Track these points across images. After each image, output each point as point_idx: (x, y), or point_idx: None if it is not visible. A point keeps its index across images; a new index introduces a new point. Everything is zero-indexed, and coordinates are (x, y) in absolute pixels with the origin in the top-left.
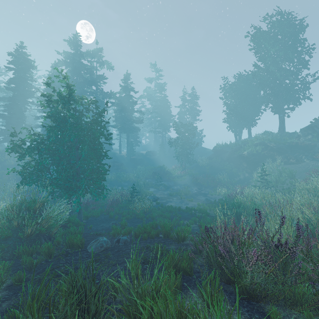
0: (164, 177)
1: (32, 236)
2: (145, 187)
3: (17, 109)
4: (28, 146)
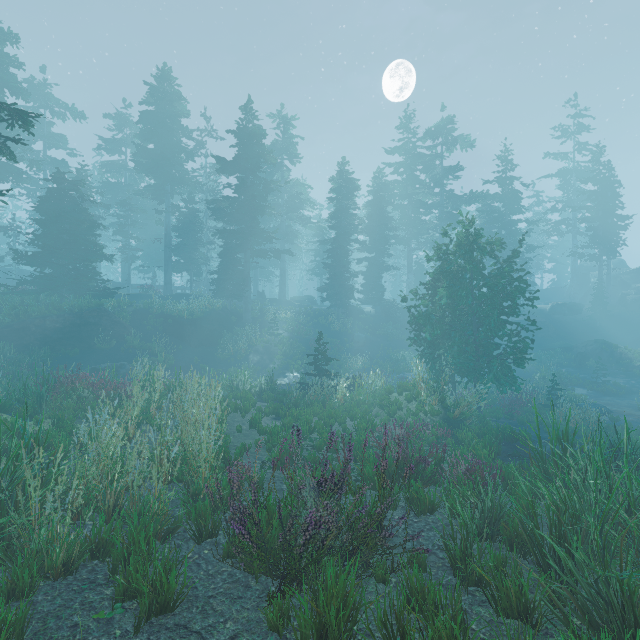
0: (613, 366)
1: (459, 419)
2: (561, 384)
3: (341, 254)
4: (418, 313)
